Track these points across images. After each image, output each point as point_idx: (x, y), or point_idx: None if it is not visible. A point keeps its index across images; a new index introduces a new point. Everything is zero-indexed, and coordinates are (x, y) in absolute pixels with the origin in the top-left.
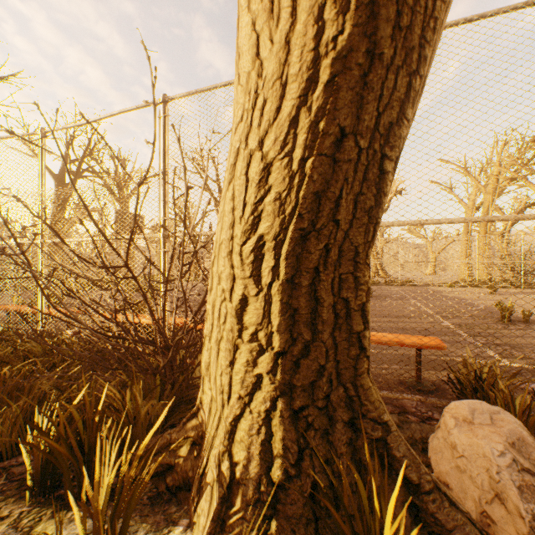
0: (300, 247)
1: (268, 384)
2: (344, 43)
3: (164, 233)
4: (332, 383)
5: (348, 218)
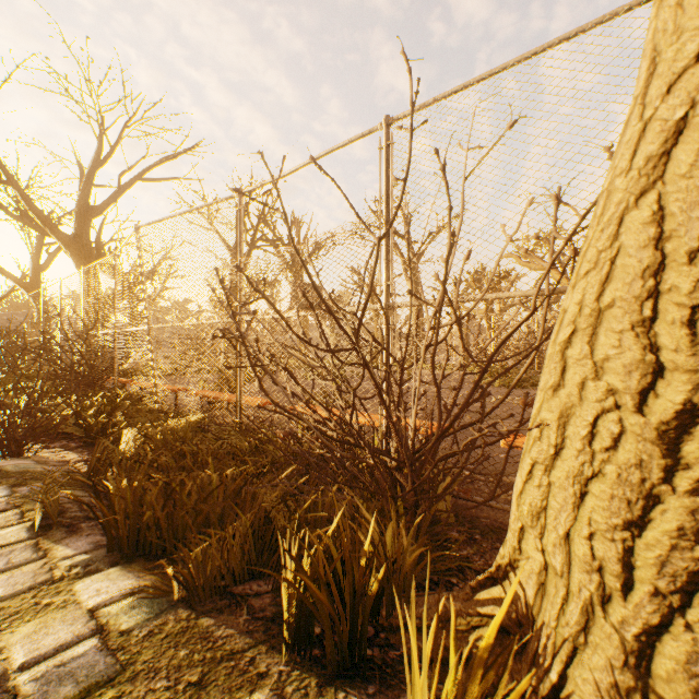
0: None
1: None
2: None
3: (386, 303)
4: None
5: None
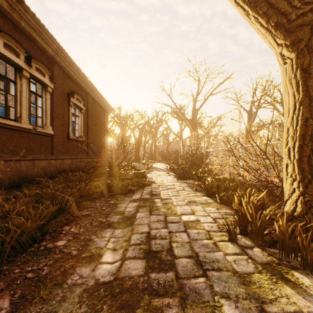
0: (300, 149)
1: (297, 191)
2: (300, 100)
3: None
4: None
5: None
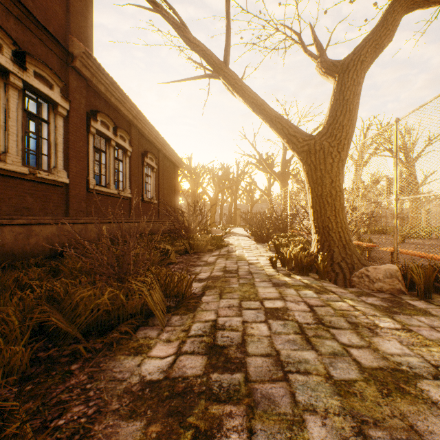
0: (313, 214)
1: (315, 240)
2: (308, 187)
3: None
4: (325, 241)
5: (319, 209)
